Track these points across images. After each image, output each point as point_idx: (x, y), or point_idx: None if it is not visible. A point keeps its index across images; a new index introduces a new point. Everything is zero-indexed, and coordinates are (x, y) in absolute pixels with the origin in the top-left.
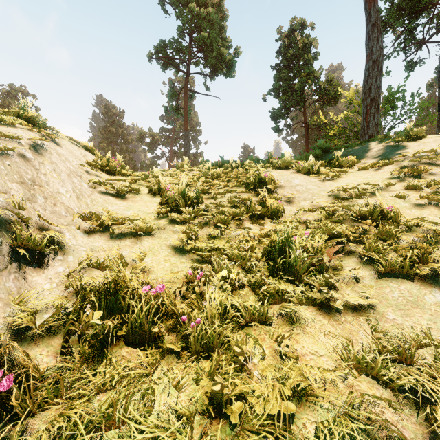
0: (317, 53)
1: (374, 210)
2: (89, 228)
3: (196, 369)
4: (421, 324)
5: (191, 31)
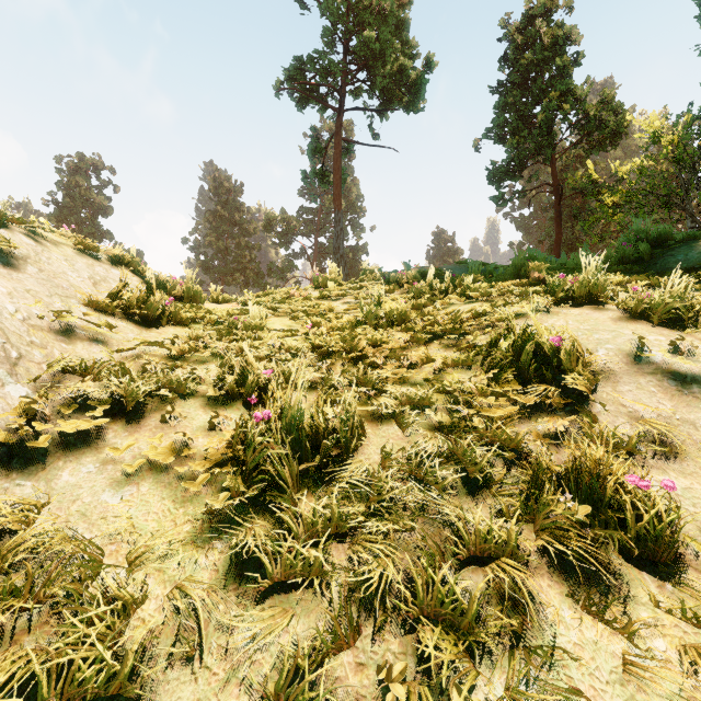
0: (580, 53)
1: None
2: None
3: None
4: None
5: (346, 35)
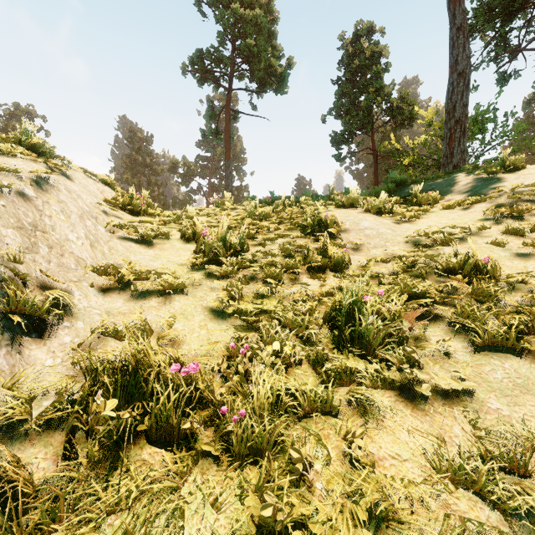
0: (389, 64)
1: (465, 261)
2: (105, 284)
3: (239, 480)
4: (534, 416)
5: (234, 37)
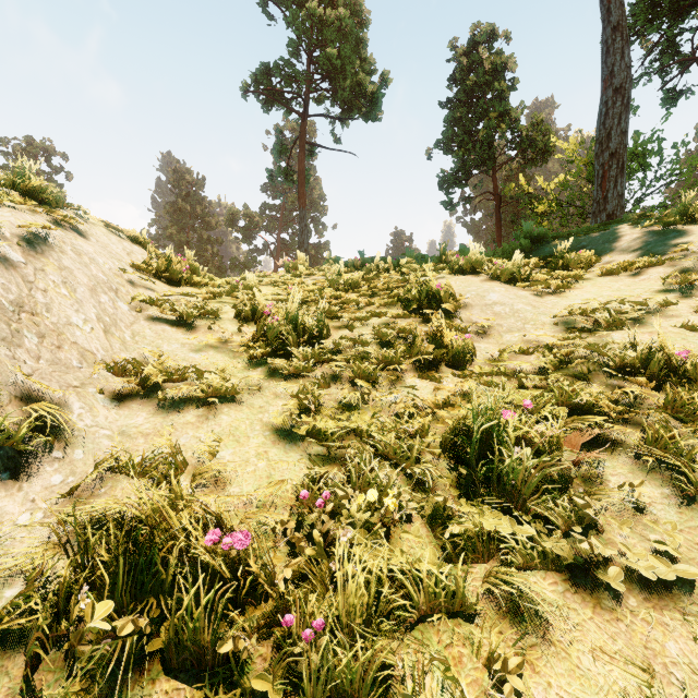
0: (516, 80)
1: (649, 355)
2: (123, 389)
3: None
4: None
5: (310, 47)
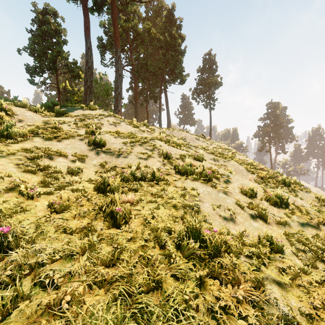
0: (67, 40)
1: (55, 126)
2: None
3: None
4: (49, 147)
5: None
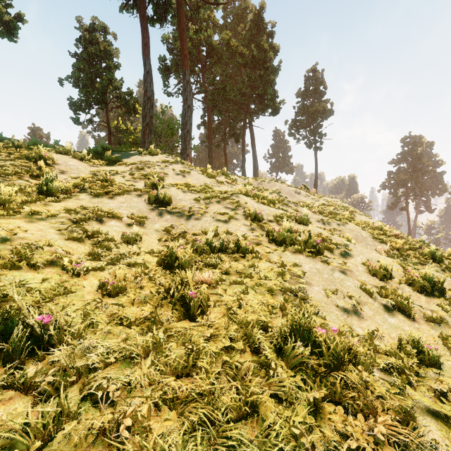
0: (119, 64)
1: (106, 179)
2: None
3: None
4: (98, 206)
5: None
